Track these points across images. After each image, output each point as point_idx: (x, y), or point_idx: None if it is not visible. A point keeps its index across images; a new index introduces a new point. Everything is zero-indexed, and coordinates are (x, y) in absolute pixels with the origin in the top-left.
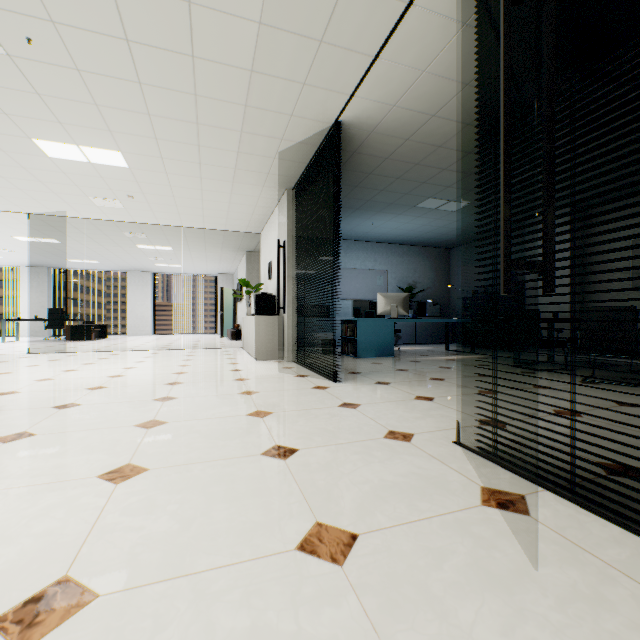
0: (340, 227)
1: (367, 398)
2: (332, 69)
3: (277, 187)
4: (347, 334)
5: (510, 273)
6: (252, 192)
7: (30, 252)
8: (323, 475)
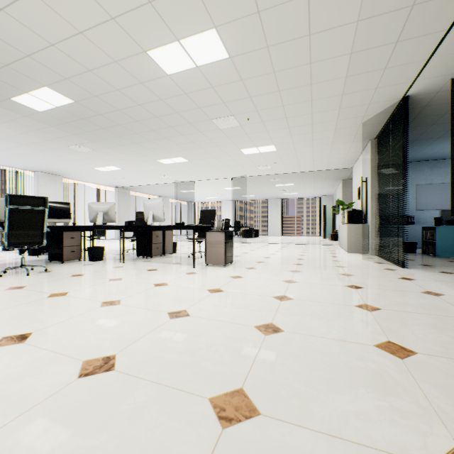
0: (407, 165)
1: (423, 277)
2: (395, 76)
3: (362, 140)
4: (427, 238)
5: (453, 208)
6: (344, 146)
7: (227, 194)
8: (373, 295)
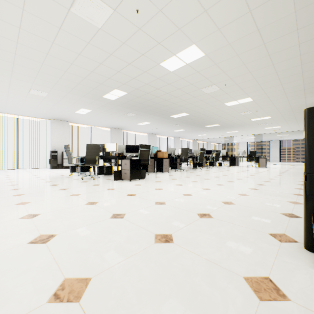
0: None
1: None
2: None
3: None
4: None
5: None
6: None
7: (245, 140)
8: None
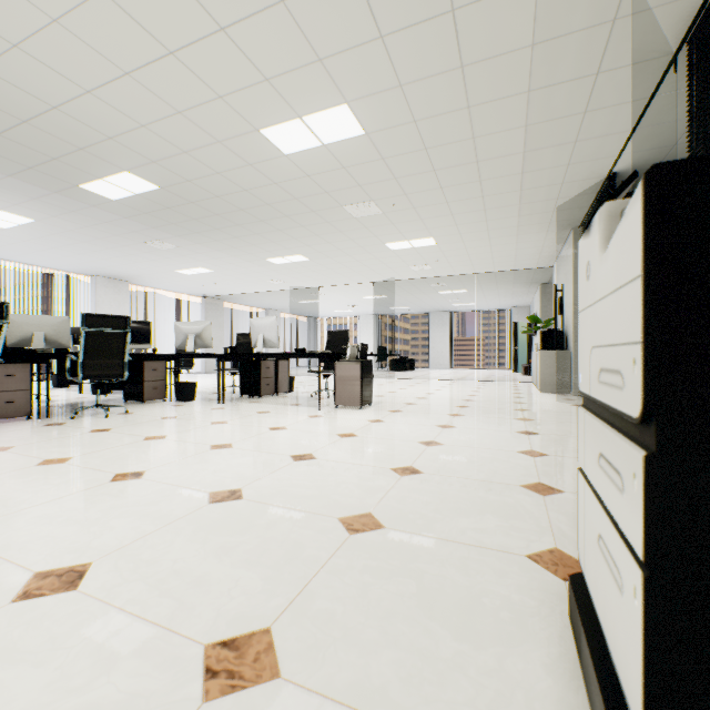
0: None
1: None
2: (591, 149)
3: (561, 229)
4: None
5: None
6: (536, 238)
7: (368, 306)
8: (547, 442)
